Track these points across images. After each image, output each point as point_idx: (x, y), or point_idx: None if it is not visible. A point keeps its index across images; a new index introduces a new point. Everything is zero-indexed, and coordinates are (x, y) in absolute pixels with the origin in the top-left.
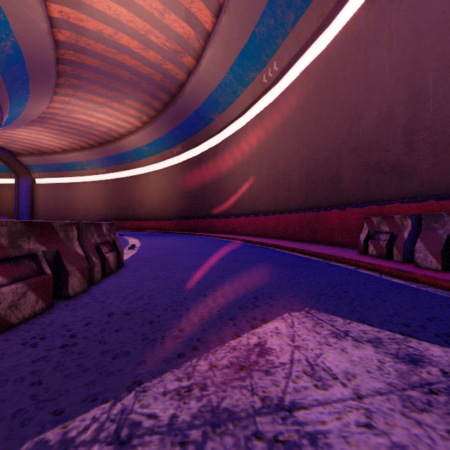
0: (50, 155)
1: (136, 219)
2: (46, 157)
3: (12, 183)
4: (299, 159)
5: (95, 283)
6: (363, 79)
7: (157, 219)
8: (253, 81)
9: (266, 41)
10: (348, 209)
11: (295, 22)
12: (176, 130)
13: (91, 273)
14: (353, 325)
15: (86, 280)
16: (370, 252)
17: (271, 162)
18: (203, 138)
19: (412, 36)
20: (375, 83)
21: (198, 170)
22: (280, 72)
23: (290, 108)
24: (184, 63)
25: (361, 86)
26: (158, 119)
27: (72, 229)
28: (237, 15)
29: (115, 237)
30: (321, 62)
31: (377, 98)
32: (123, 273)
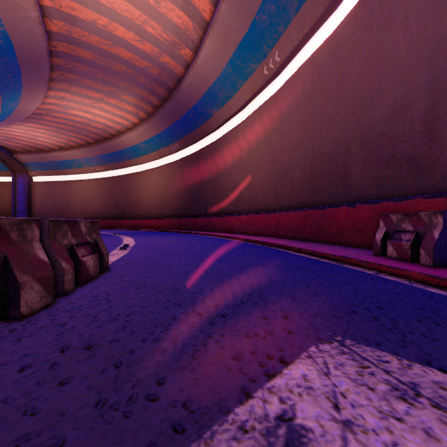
0: (47, 153)
1: (134, 217)
2: (42, 154)
3: (9, 181)
4: (302, 154)
5: (66, 293)
6: (375, 64)
7: (154, 217)
8: (253, 73)
9: (268, 29)
10: (359, 205)
11: (299, 8)
12: (174, 126)
13: (60, 282)
14: (417, 371)
15: (49, 292)
16: (389, 254)
17: (272, 158)
18: (201, 134)
19: (433, 12)
20: (388, 67)
21: (196, 167)
22: (282, 62)
23: (293, 100)
24: (182, 56)
25: (372, 72)
26: (156, 115)
27: (31, 228)
28: (237, 2)
29: (98, 237)
30: (327, 49)
31: (391, 84)
32: (104, 280)
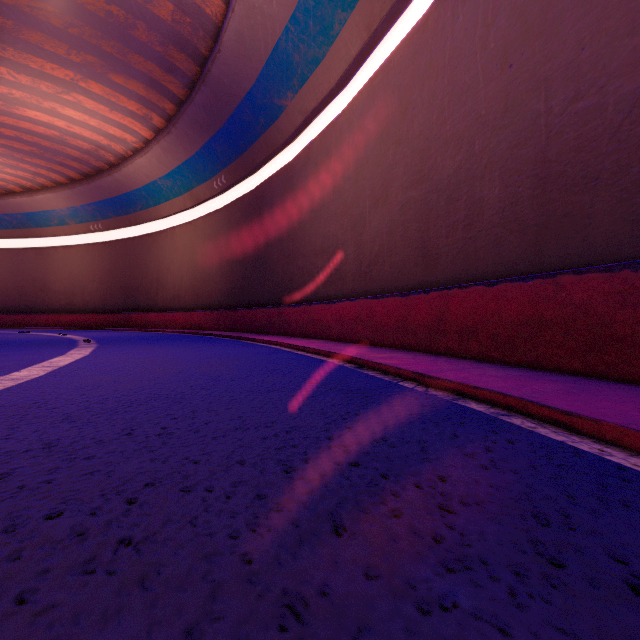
0: (2, 198)
1: (153, 309)
2: None
3: None
4: (508, 135)
5: None
6: None
7: (186, 308)
8: None
9: None
10: None
11: None
12: (215, 142)
13: None
14: None
15: None
16: None
17: (415, 169)
18: (264, 152)
19: None
20: None
21: (256, 216)
22: None
23: (476, 9)
24: None
25: None
26: (179, 118)
27: None
28: None
29: None
30: None
31: None
32: None
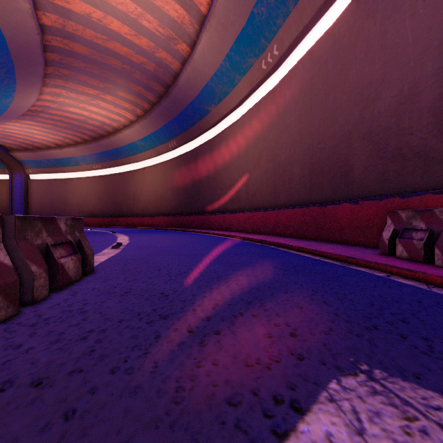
0: (44, 151)
1: (131, 215)
2: (39, 152)
3: (6, 179)
4: (301, 150)
5: (36, 301)
6: (379, 53)
7: (152, 215)
8: (251, 68)
9: (266, 22)
10: (362, 202)
11: None
12: (171, 123)
13: (29, 288)
14: None
15: (11, 301)
16: (398, 254)
17: (271, 154)
18: (199, 131)
19: None
20: (394, 57)
21: (194, 165)
22: (281, 56)
23: (292, 95)
24: (178, 51)
25: (376, 62)
26: (152, 112)
27: None
28: None
29: (82, 235)
30: (327, 41)
31: (397, 74)
32: (85, 284)
